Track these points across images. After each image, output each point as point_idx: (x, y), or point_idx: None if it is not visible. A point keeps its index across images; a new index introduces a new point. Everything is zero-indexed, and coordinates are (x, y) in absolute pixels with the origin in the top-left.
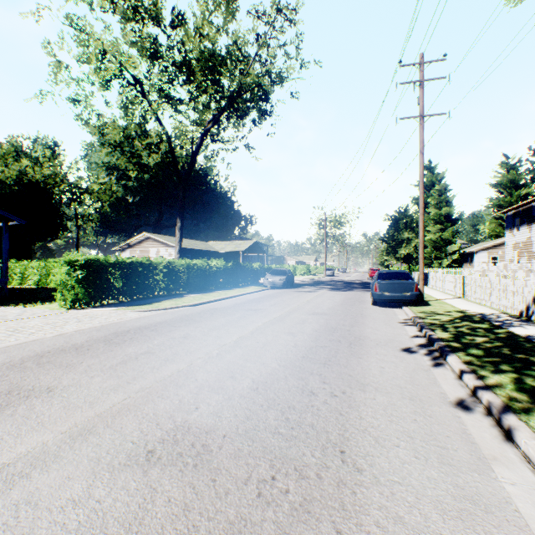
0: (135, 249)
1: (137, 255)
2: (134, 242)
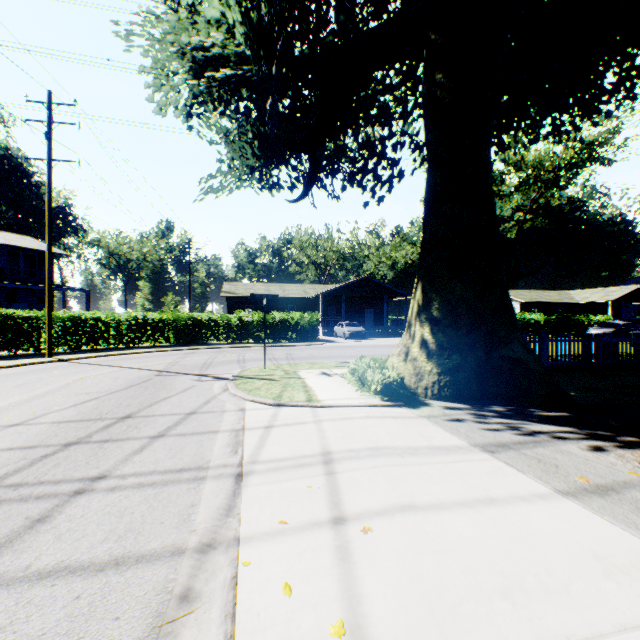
0: None
1: None
2: None
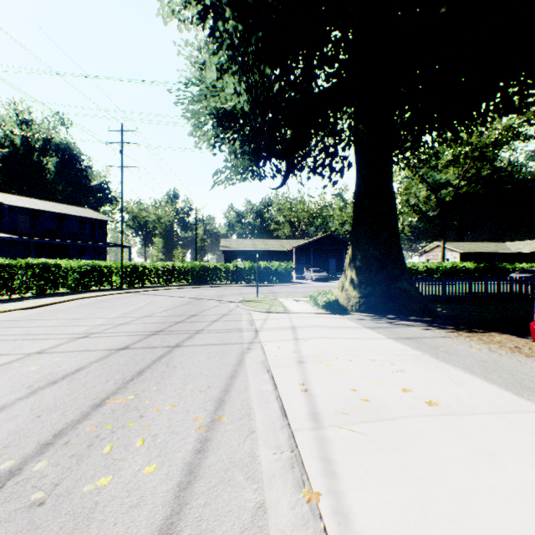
0: (428, 254)
1: (429, 258)
2: (427, 249)
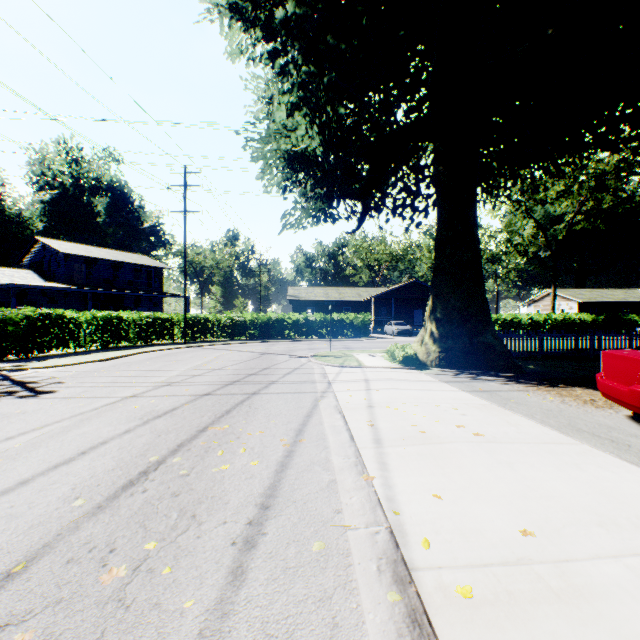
0: (538, 304)
1: (539, 309)
2: (536, 297)
